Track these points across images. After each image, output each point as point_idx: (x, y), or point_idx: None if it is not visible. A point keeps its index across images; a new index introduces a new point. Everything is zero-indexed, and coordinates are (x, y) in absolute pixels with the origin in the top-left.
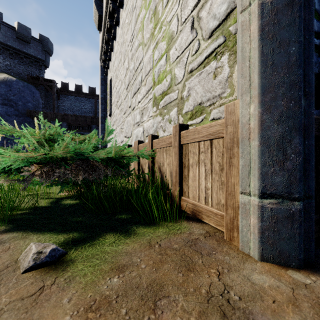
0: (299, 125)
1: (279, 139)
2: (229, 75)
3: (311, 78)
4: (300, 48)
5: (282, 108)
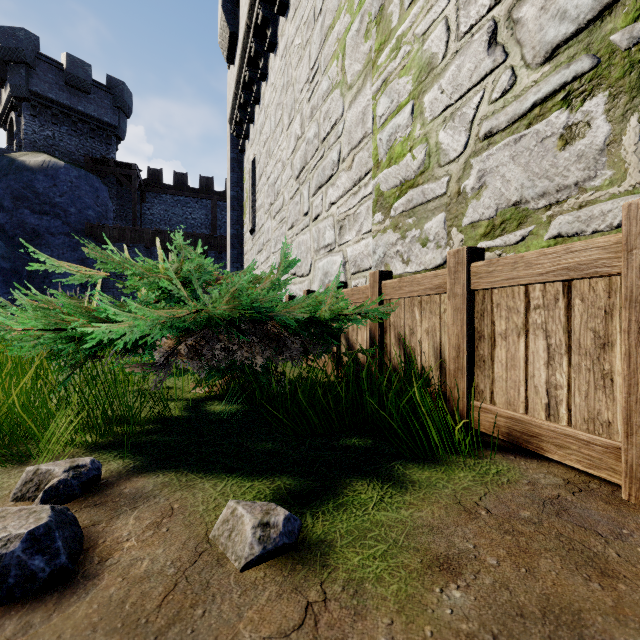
0: None
1: None
2: (609, 140)
3: None
4: None
5: None
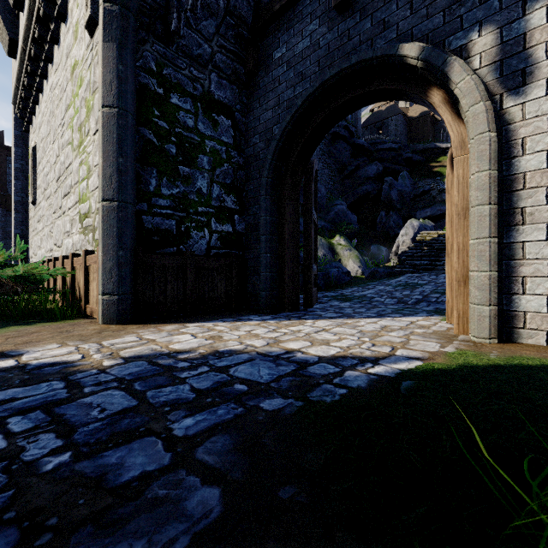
0: (117, 263)
1: (110, 269)
2: None
3: (127, 242)
4: (117, 230)
5: (111, 255)
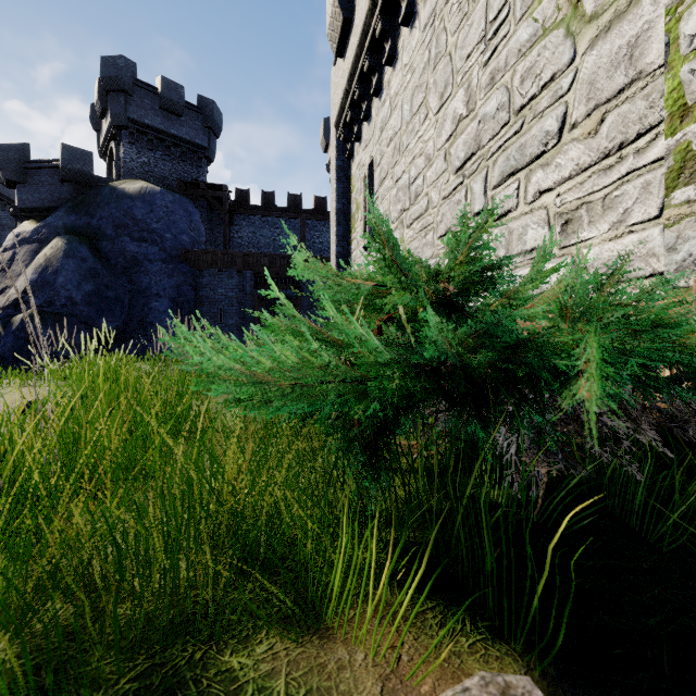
0: None
1: None
2: None
3: None
4: None
5: None
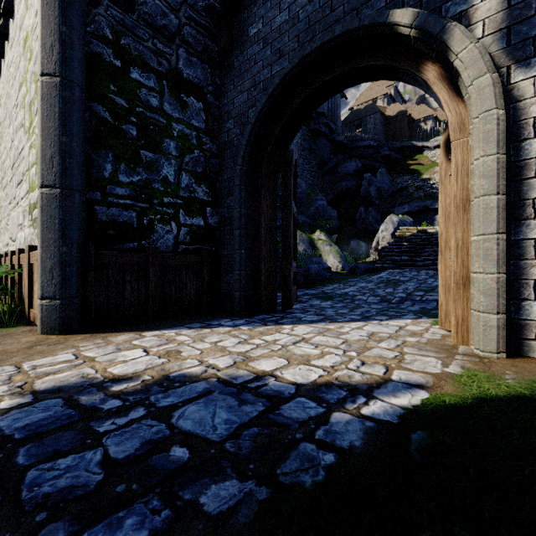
0: (59, 261)
1: (50, 268)
2: None
3: (73, 236)
4: (60, 222)
5: (52, 251)
